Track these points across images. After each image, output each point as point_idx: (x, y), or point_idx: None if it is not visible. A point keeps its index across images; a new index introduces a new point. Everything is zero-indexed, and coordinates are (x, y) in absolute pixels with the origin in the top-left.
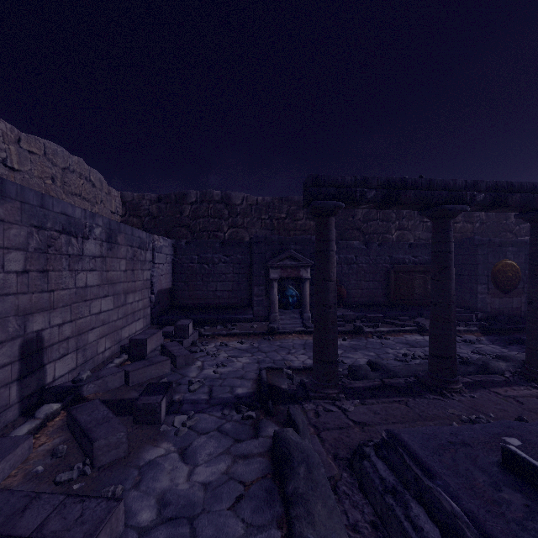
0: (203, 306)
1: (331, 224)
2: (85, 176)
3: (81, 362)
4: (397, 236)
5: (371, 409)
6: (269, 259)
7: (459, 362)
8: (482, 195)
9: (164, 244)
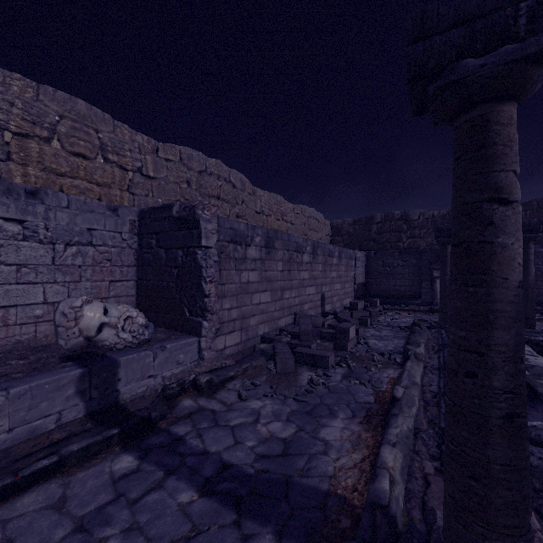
0: (385, 295)
1: (448, 248)
2: (315, 217)
3: (332, 309)
4: None
5: None
6: (433, 263)
7: None
8: None
9: (360, 255)
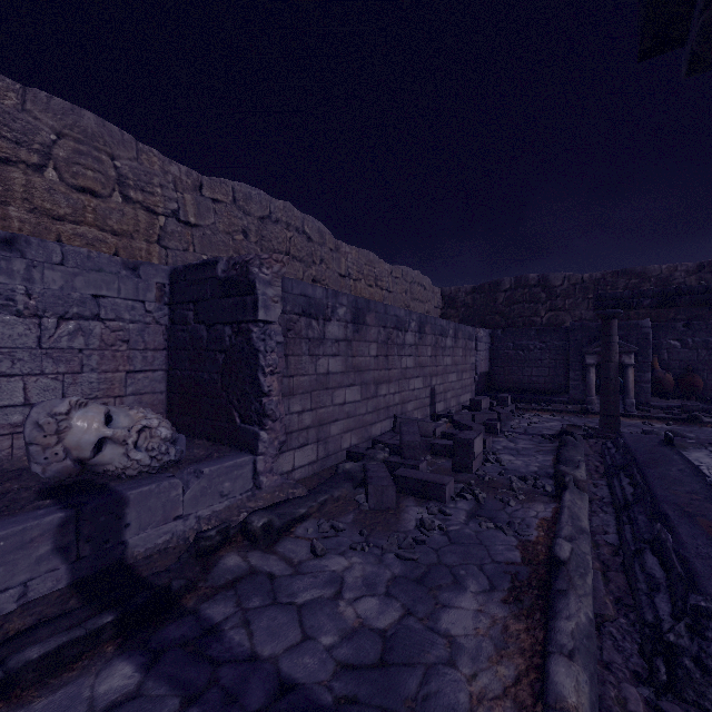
0: (517, 389)
1: (612, 324)
2: (420, 283)
3: (445, 408)
4: None
5: None
6: (586, 345)
7: None
8: None
9: (483, 334)
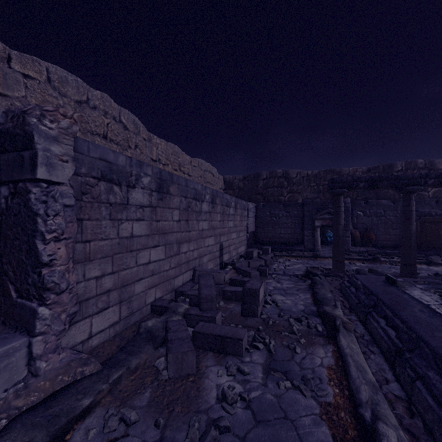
0: (272, 242)
1: (341, 199)
2: (210, 172)
3: (229, 258)
4: (433, 193)
5: None
6: (314, 214)
7: (433, 275)
8: (432, 180)
9: (252, 206)
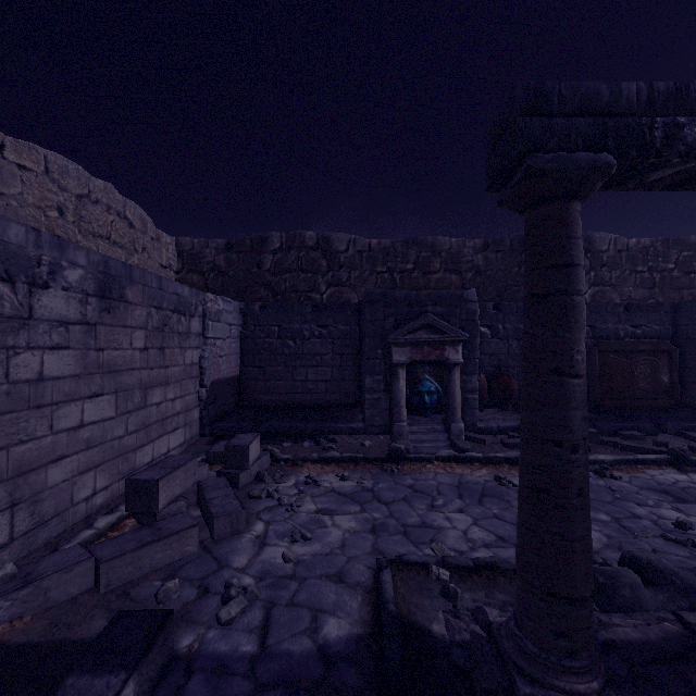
0: (286, 404)
1: (575, 220)
2: (116, 210)
3: (27, 528)
4: (592, 295)
5: None
6: (390, 330)
7: None
8: None
9: (225, 308)
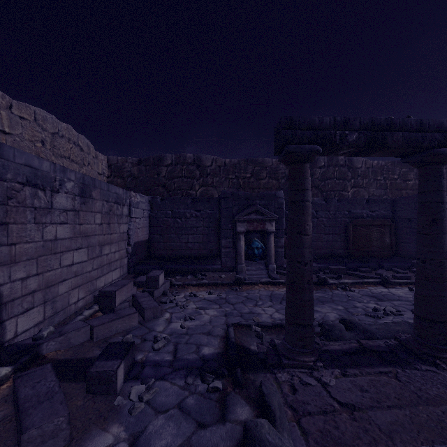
0: (176, 256)
1: (307, 171)
2: (73, 141)
3: (50, 315)
4: (352, 193)
5: (356, 384)
6: (236, 213)
7: None
8: None
9: (141, 200)
